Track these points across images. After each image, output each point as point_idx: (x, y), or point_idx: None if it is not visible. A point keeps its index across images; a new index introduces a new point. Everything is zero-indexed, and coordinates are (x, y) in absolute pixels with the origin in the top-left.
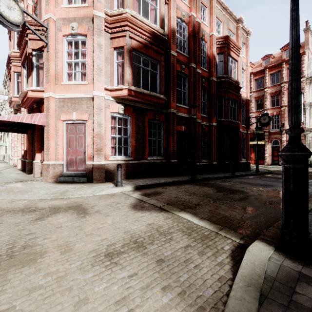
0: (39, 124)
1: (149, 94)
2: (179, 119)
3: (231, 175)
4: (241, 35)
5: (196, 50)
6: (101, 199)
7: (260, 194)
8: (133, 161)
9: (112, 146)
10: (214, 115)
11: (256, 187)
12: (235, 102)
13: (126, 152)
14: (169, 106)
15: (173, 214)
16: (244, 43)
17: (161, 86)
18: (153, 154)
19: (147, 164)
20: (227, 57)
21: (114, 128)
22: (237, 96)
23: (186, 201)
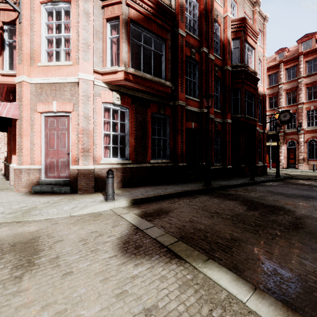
0: (9, 116)
1: (152, 80)
2: (189, 114)
3: (251, 181)
4: (258, 20)
5: (209, 32)
6: (77, 225)
7: (313, 214)
8: (132, 164)
9: (105, 146)
10: (228, 111)
11: (296, 200)
12: (251, 96)
13: (123, 154)
14: (177, 97)
15: (195, 269)
16: (261, 30)
17: (166, 70)
18: (157, 156)
19: (149, 168)
20: (243, 43)
21: (108, 123)
22: (254, 89)
23: (209, 230)
